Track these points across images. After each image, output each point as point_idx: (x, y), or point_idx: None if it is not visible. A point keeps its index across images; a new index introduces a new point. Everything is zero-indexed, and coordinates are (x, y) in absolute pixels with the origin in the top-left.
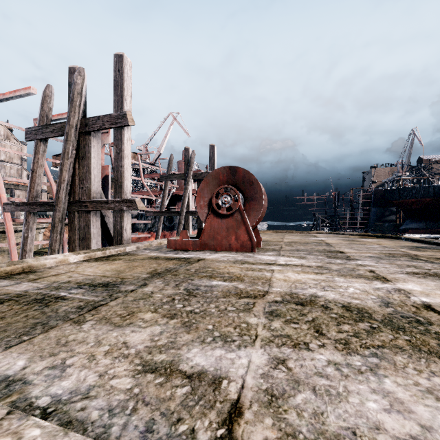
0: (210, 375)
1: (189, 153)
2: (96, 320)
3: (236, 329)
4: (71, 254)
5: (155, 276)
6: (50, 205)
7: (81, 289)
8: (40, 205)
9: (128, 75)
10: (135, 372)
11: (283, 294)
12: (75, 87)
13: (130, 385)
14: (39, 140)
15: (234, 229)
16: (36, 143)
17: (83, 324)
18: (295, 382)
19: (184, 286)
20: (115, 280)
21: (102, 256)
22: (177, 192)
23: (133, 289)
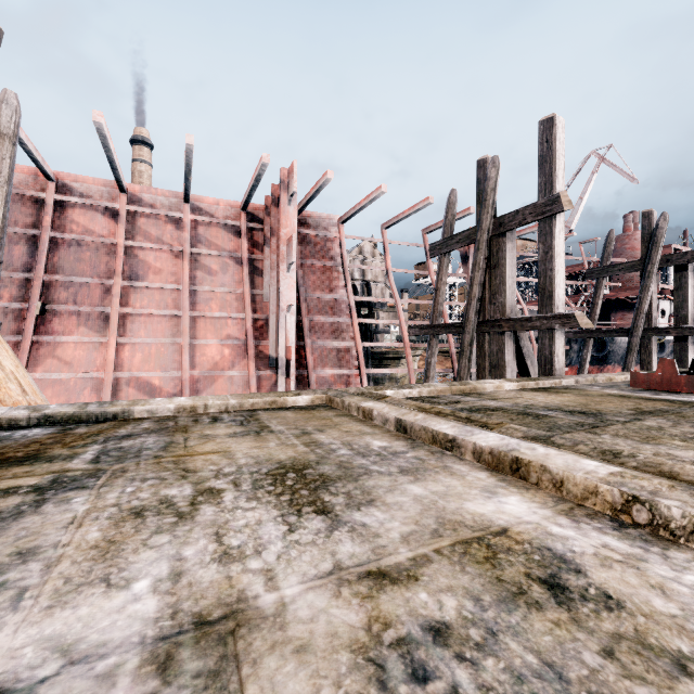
0: None
1: (651, 221)
2: (611, 435)
3: None
4: (504, 380)
5: (646, 414)
6: (456, 327)
7: (556, 412)
8: (445, 328)
9: (560, 140)
10: None
11: None
12: (489, 183)
13: None
14: (443, 255)
15: None
16: (440, 258)
17: (600, 435)
18: None
19: None
20: (588, 410)
21: (535, 387)
22: (612, 294)
23: (625, 421)
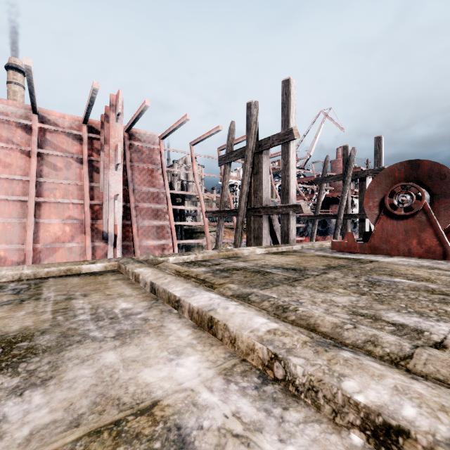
0: (411, 327)
1: (347, 151)
2: (303, 286)
3: (431, 311)
4: (256, 247)
5: (331, 269)
6: (234, 212)
7: (278, 270)
8: (227, 212)
9: (293, 94)
10: (348, 313)
11: None
12: (252, 118)
13: (348, 317)
14: (226, 164)
15: (416, 232)
16: (225, 166)
17: (295, 287)
18: None
19: (364, 278)
20: (299, 267)
21: (276, 251)
22: (330, 194)
23: (317, 274)
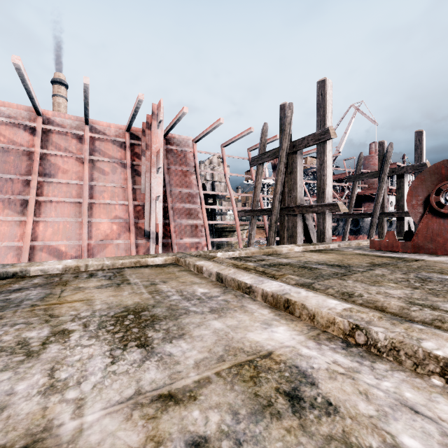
0: None
1: (384, 147)
2: (353, 280)
3: None
4: (294, 245)
5: (376, 266)
6: (267, 211)
7: (323, 266)
8: (260, 211)
9: (329, 94)
10: (405, 303)
11: None
12: (286, 120)
13: None
14: (259, 165)
15: None
16: (257, 167)
17: (346, 281)
18: None
19: (413, 275)
20: (342, 264)
21: (313, 249)
22: (363, 191)
23: (363, 270)
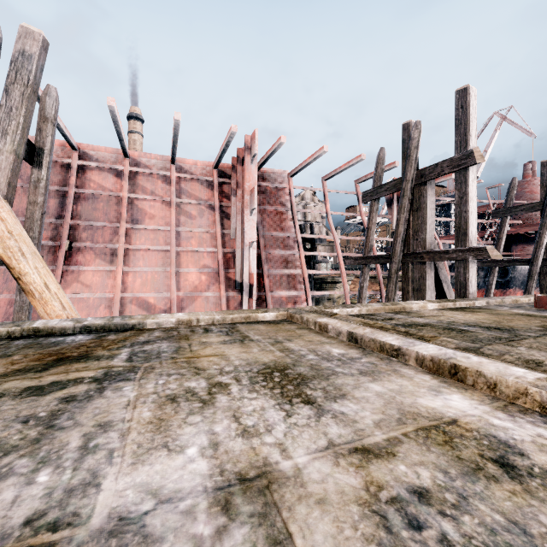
0: None
1: None
2: (526, 347)
3: None
4: (427, 301)
5: None
6: (384, 258)
7: (475, 328)
8: (375, 259)
9: (473, 106)
10: None
11: None
12: (412, 143)
13: None
14: (373, 200)
15: None
16: (371, 203)
17: (516, 347)
18: None
19: None
20: (502, 327)
21: (453, 307)
22: (514, 230)
23: (536, 336)
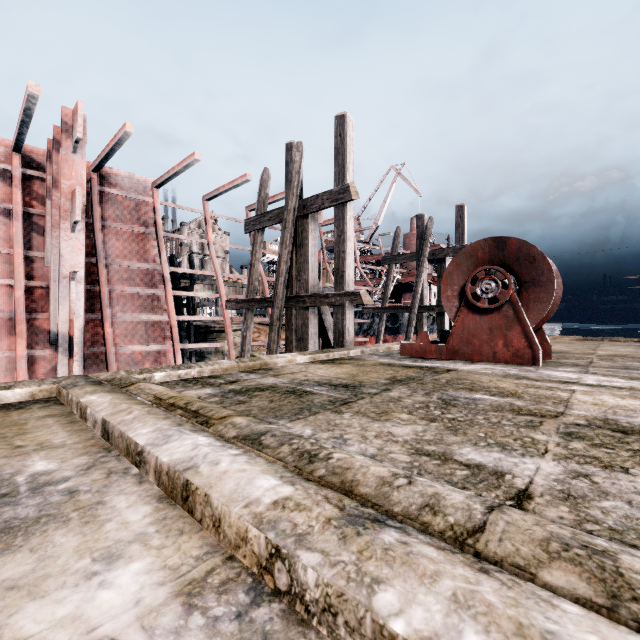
0: (490, 469)
1: (423, 222)
2: (353, 413)
3: (516, 441)
4: (297, 354)
5: (397, 383)
6: (267, 302)
7: (323, 387)
8: (258, 302)
9: (351, 137)
10: (409, 453)
11: (590, 418)
12: (294, 166)
13: (408, 460)
14: (257, 231)
15: (502, 331)
16: (254, 234)
17: (342, 414)
18: (602, 493)
19: (437, 395)
20: (352, 383)
21: (326, 359)
22: (403, 279)
23: (376, 392)
